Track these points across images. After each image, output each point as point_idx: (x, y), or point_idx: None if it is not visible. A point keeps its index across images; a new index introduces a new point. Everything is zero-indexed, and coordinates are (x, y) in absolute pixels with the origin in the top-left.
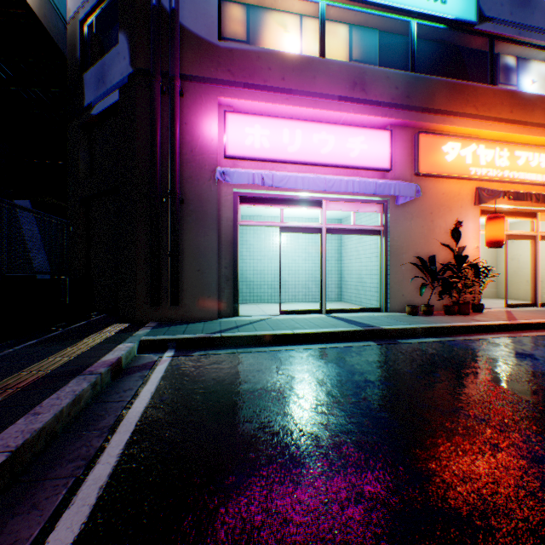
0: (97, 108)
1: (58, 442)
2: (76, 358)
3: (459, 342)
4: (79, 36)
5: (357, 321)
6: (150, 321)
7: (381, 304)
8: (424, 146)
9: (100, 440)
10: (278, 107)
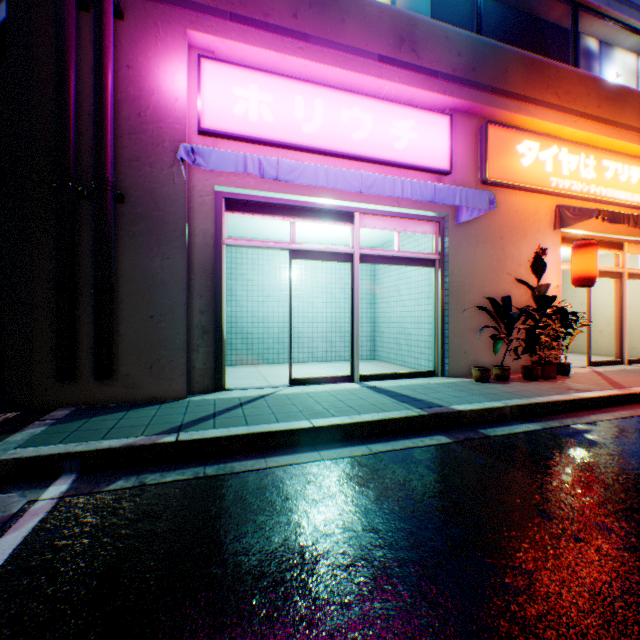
0: None
1: None
2: None
3: (573, 431)
4: None
5: (409, 396)
6: (60, 406)
7: (435, 365)
8: (494, 142)
9: None
10: (286, 61)
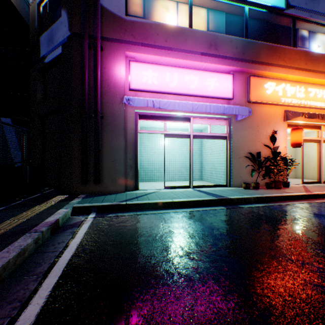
0: (48, 58)
1: (3, 286)
2: (27, 220)
3: (277, 207)
4: (37, 13)
5: (212, 193)
6: (81, 193)
7: (226, 182)
8: (253, 84)
9: (35, 284)
10: (163, 59)
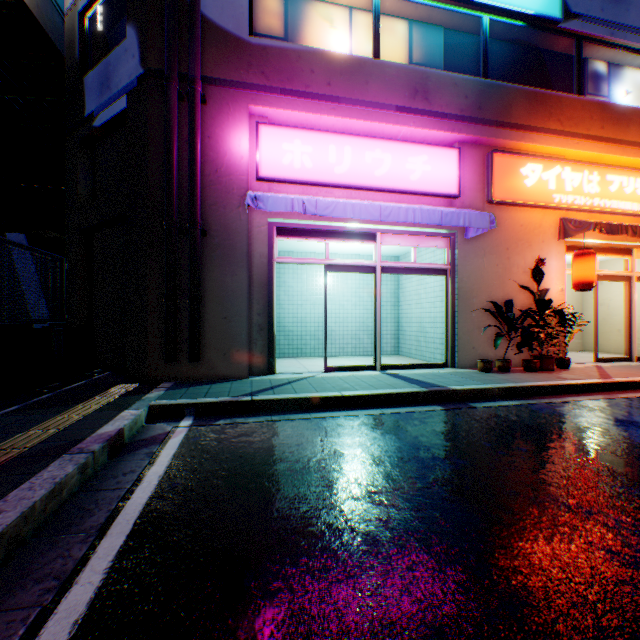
0: (100, 118)
1: (25, 551)
2: (64, 430)
3: (544, 406)
4: (79, 30)
5: (419, 380)
6: (165, 380)
7: (447, 358)
8: (499, 167)
9: (83, 548)
10: (322, 119)
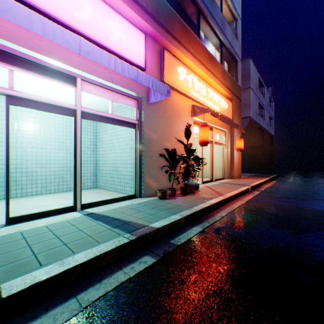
0: None
1: None
2: None
3: (217, 228)
4: None
5: (121, 219)
6: None
7: (136, 191)
8: (167, 61)
9: None
10: None
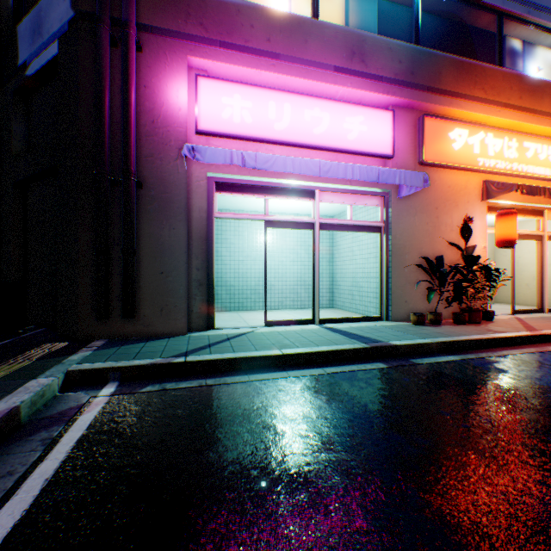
0: (32, 67)
1: None
2: None
3: (485, 361)
4: None
5: (358, 334)
6: (97, 338)
7: (381, 312)
8: (429, 131)
9: None
10: (262, 75)
